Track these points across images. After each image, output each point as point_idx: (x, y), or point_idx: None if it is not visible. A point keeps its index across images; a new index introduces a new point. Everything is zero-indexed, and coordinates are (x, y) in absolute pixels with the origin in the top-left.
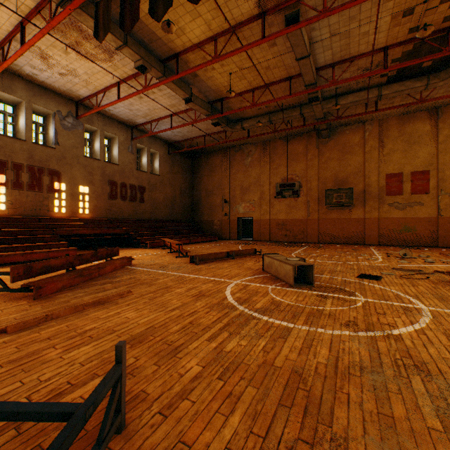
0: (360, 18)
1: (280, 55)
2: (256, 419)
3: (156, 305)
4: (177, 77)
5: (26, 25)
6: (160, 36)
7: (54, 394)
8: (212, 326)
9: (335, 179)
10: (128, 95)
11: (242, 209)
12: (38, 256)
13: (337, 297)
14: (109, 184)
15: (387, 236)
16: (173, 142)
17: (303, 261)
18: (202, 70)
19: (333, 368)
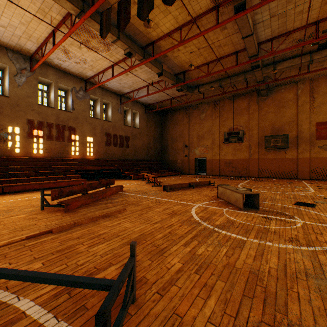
0: (295, 1)
1: (229, 36)
2: (227, 304)
3: (143, 219)
4: (153, 58)
5: (56, 32)
6: (142, 30)
7: (87, 274)
8: (185, 236)
9: (272, 128)
10: (119, 73)
11: (198, 152)
12: (63, 184)
13: (279, 219)
14: (106, 135)
15: (317, 172)
16: (148, 104)
17: (250, 191)
18: (170, 52)
19: (283, 272)
